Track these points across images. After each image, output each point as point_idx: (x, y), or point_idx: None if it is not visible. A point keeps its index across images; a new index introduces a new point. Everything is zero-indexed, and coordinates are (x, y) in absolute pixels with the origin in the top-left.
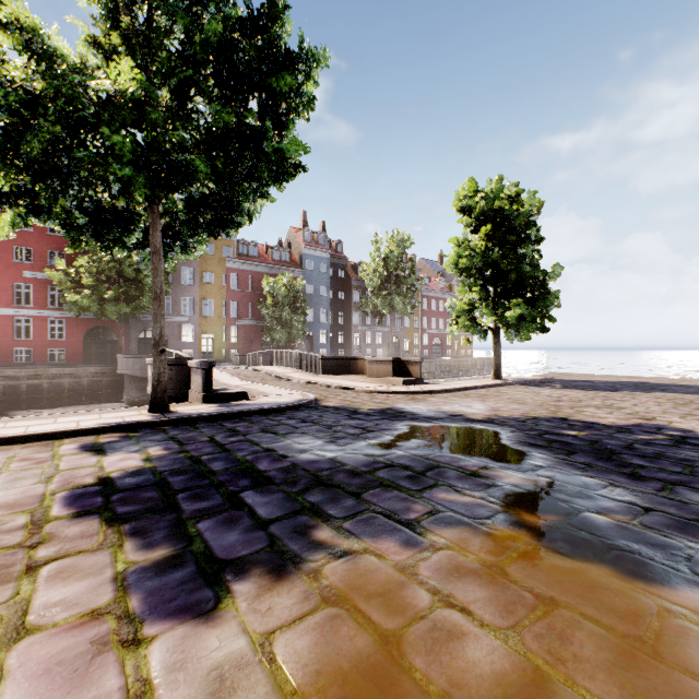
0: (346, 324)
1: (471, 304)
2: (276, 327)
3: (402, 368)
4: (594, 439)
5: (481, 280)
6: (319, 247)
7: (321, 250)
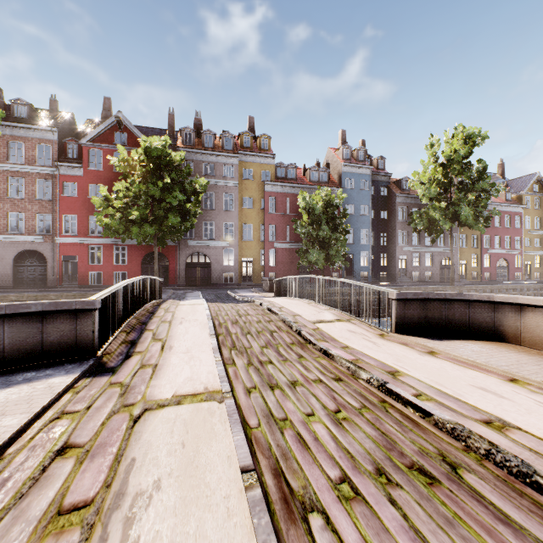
0: (389, 246)
1: None
2: (313, 248)
3: None
4: None
5: None
6: (359, 164)
7: (362, 166)
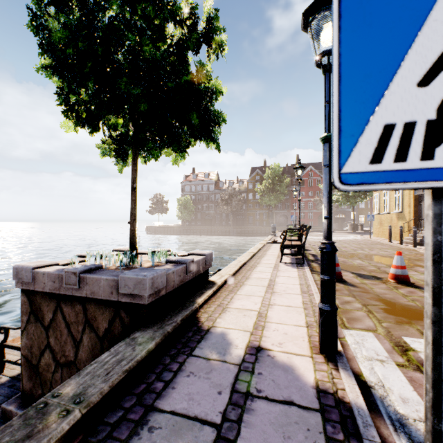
0: None
1: None
2: None
3: None
4: None
5: None
6: None
7: None
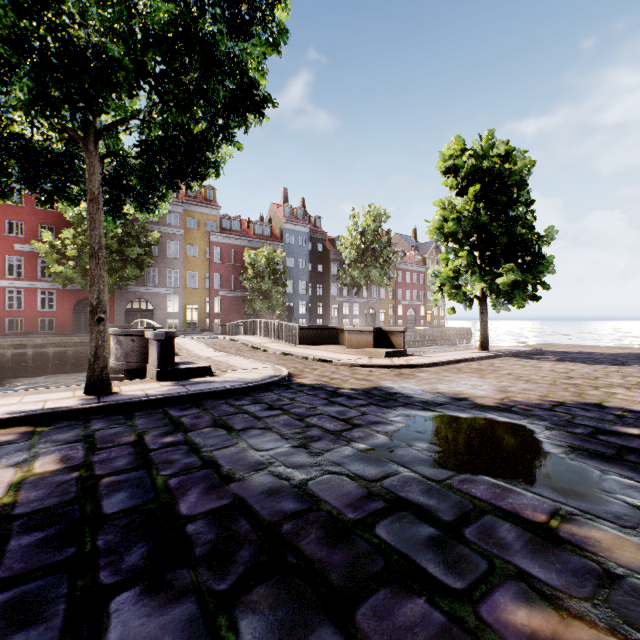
0: (325, 296)
1: (456, 270)
2: (257, 297)
3: (383, 339)
4: None
5: (466, 245)
6: (299, 222)
7: (301, 225)
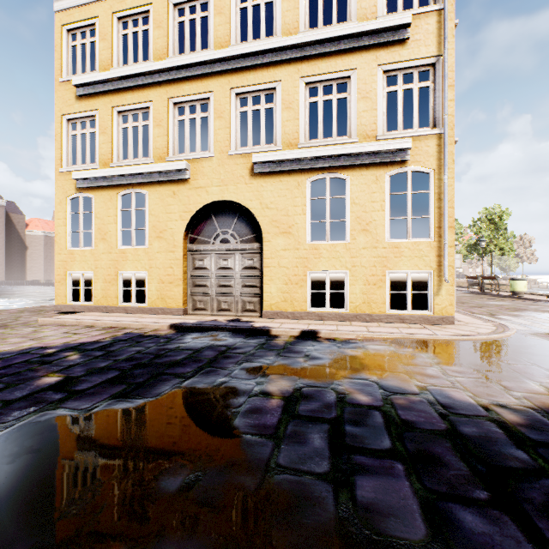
0: None
1: None
2: None
3: None
4: (94, 369)
5: None
6: None
7: None
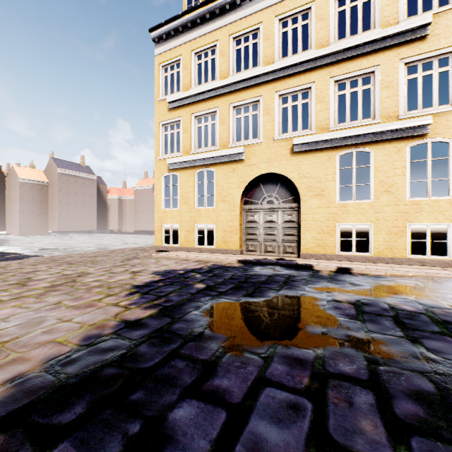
0: None
1: None
2: None
3: None
4: (217, 282)
5: None
6: None
7: None
